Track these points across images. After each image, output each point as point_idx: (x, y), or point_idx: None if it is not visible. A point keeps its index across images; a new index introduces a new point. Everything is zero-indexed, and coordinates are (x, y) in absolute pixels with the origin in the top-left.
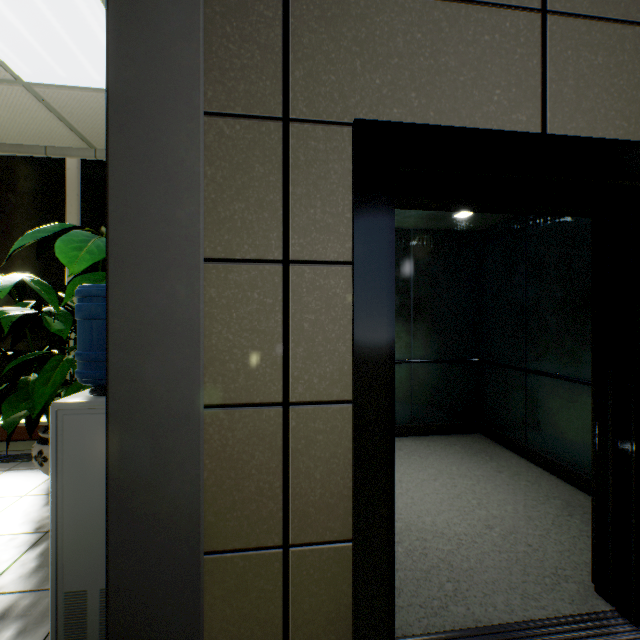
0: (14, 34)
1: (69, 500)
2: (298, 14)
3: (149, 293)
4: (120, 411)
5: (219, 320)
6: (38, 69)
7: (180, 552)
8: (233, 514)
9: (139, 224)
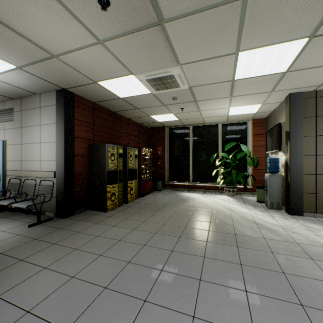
0: (237, 111)
1: (271, 188)
2: (318, 121)
3: (295, 160)
4: (291, 174)
5: (305, 163)
6: (234, 113)
7: (300, 192)
8: (307, 188)
9: (294, 151)
